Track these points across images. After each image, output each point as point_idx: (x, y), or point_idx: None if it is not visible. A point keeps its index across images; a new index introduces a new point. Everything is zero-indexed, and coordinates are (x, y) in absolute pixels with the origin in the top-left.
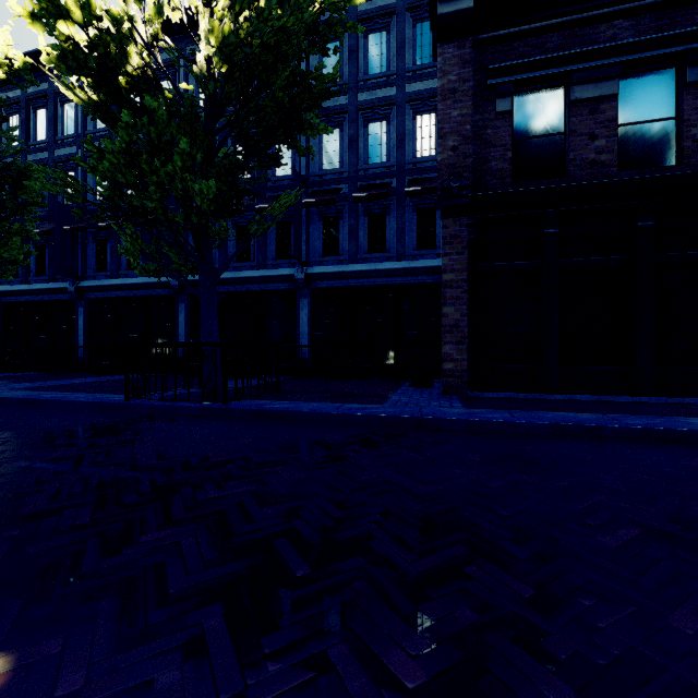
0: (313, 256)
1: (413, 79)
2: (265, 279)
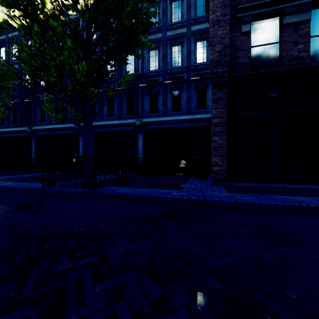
0: (145, 113)
1: (195, 23)
2: (121, 125)
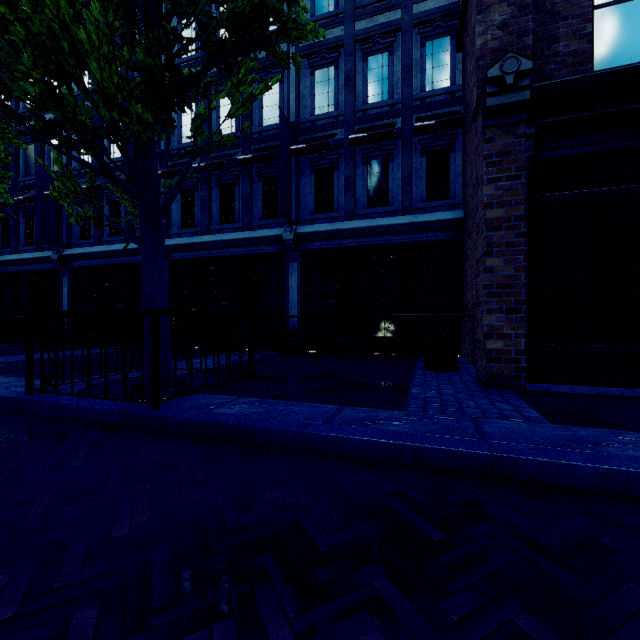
0: (304, 214)
1: None
2: (250, 242)
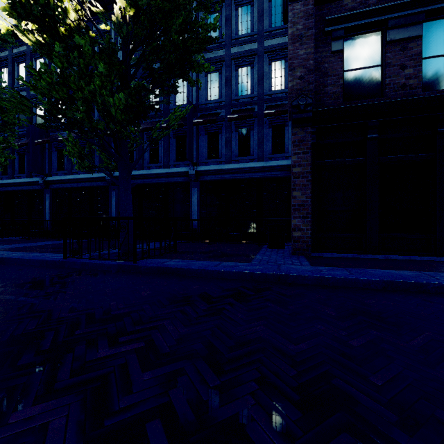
0: (201, 159)
1: (269, 37)
2: (168, 175)
